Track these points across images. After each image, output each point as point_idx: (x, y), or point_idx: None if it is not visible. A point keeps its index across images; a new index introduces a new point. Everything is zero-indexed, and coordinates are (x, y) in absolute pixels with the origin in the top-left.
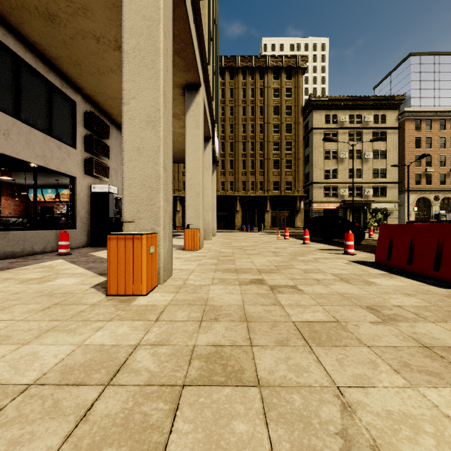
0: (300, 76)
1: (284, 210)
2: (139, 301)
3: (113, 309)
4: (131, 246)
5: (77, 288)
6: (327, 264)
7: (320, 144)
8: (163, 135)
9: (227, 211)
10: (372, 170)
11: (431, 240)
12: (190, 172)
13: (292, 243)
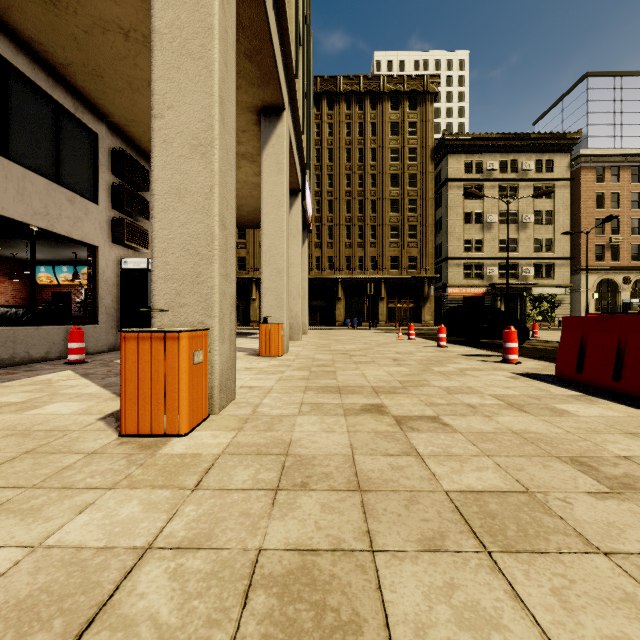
0: (429, 105)
1: (406, 297)
2: (172, 447)
3: (124, 462)
4: (161, 352)
5: (75, 421)
6: (481, 379)
7: (459, 203)
8: (218, 169)
9: (324, 300)
10: (533, 240)
11: None
12: (269, 238)
13: (421, 345)
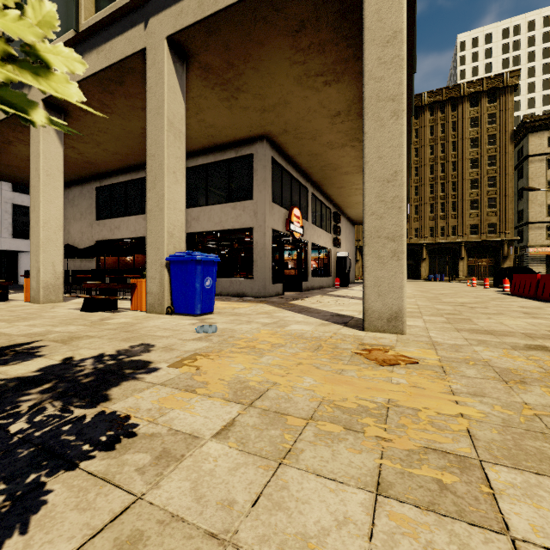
0: (509, 96)
1: (485, 257)
2: None
3: None
4: None
5: None
6: (480, 293)
7: (541, 174)
8: None
9: (410, 260)
10: None
11: (524, 281)
12: None
13: (475, 288)
